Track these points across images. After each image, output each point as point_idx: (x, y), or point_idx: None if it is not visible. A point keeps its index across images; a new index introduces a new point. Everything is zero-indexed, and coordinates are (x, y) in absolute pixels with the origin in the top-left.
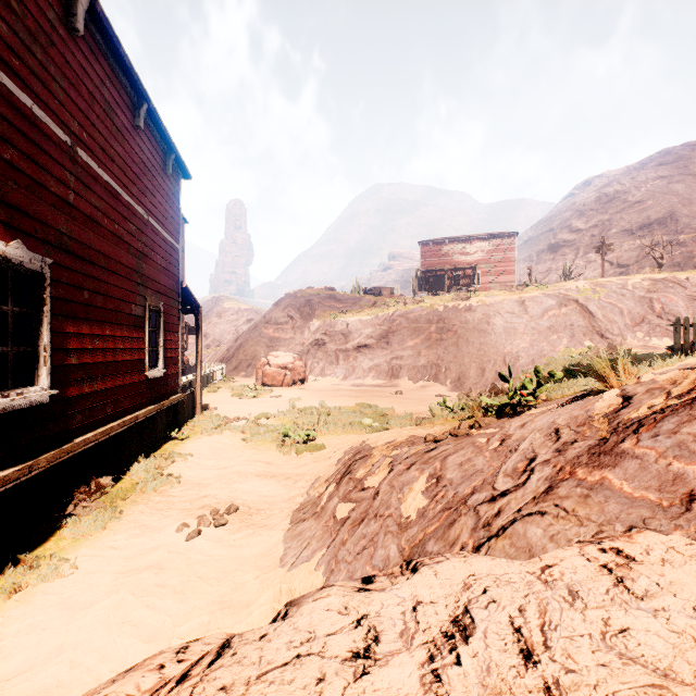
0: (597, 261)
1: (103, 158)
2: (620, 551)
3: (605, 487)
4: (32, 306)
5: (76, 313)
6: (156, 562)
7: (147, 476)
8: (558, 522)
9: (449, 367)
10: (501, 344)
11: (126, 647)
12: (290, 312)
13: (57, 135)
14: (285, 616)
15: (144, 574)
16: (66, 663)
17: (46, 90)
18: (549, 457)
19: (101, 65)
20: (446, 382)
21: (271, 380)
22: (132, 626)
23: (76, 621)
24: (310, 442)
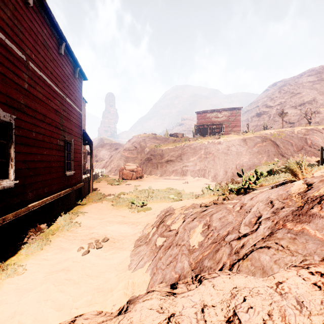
0: (279, 121)
1: (43, 67)
2: (322, 274)
3: (305, 234)
4: (5, 139)
5: (28, 143)
6: (66, 267)
7: (64, 223)
8: (278, 253)
9: (210, 170)
10: (235, 159)
11: (47, 314)
12: (135, 145)
13: (18, 54)
14: (126, 310)
15: (59, 273)
16: (16, 323)
17: (12, 32)
18: (269, 216)
19: (42, 22)
20: (209, 177)
21: (126, 176)
22: (51, 302)
23: (23, 299)
24: (144, 206)
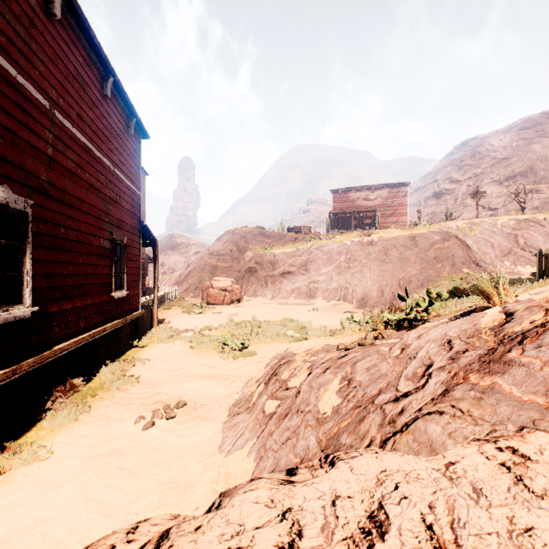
0: (472, 205)
1: (77, 119)
2: (515, 450)
3: (496, 391)
4: (16, 238)
5: (54, 245)
6: (117, 449)
7: (112, 377)
8: (455, 421)
9: (355, 289)
10: (397, 271)
11: (90, 522)
12: (229, 246)
13: (37, 100)
14: (219, 506)
15: (107, 459)
16: (39, 536)
17: (28, 63)
18: (444, 364)
19: (75, 45)
20: (353, 301)
21: (214, 299)
22: (95, 504)
23: (49, 499)
24: (244, 349)
